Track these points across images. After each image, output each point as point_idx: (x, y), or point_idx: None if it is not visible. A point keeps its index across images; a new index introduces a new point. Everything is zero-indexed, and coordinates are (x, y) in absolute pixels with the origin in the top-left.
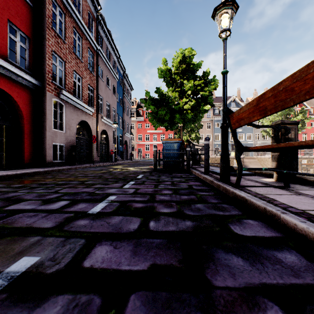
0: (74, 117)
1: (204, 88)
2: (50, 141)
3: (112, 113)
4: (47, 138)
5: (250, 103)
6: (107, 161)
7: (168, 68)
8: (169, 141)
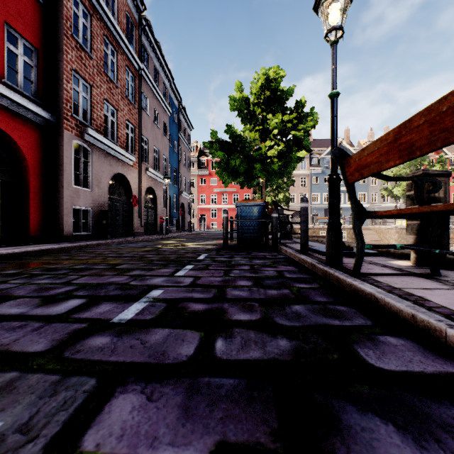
0: (105, 167)
1: (297, 126)
2: (69, 204)
3: (162, 162)
4: (65, 198)
5: (383, 139)
6: (154, 233)
7: (244, 96)
8: (245, 203)
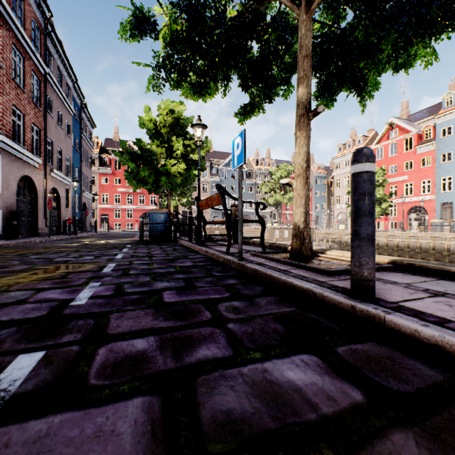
0: (13, 170)
1: (195, 151)
2: None
3: (65, 163)
4: None
5: (205, 200)
6: (57, 233)
7: (152, 119)
8: (156, 212)
